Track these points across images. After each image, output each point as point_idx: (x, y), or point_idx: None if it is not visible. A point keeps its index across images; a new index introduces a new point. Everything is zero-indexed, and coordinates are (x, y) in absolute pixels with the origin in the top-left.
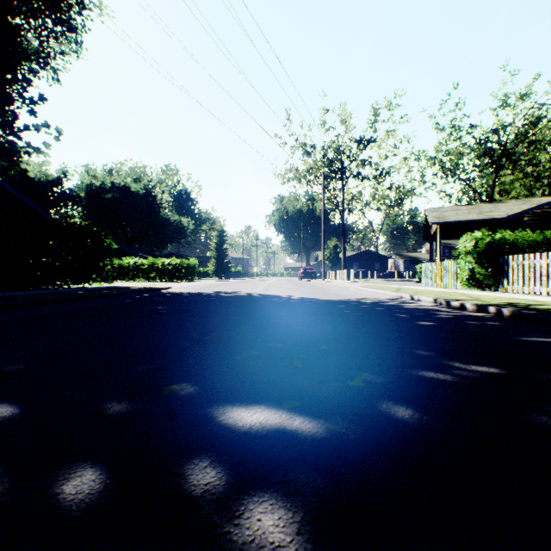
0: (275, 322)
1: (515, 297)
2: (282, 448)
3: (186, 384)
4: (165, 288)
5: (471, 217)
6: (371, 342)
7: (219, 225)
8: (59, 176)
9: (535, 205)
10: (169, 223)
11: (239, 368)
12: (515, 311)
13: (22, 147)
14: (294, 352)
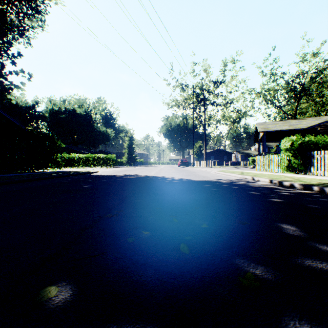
0: (163, 199)
1: (323, 178)
2: None
3: (67, 283)
4: (94, 172)
5: (284, 128)
6: (241, 219)
7: (129, 134)
8: (33, 104)
9: (324, 120)
10: (99, 132)
11: (128, 255)
12: None
13: (8, 85)
14: (180, 232)
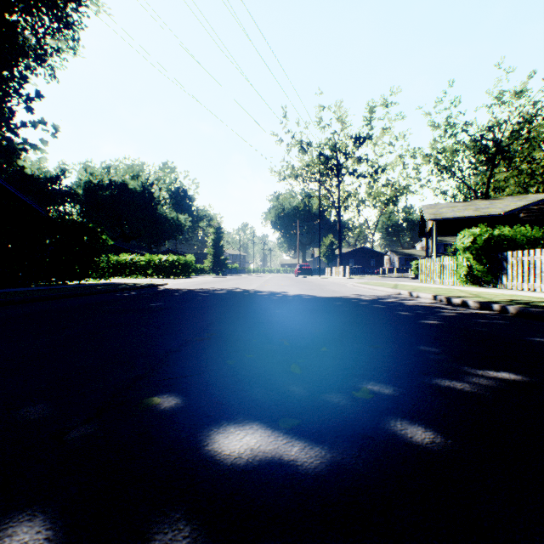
0: (271, 320)
1: (516, 294)
2: (278, 489)
3: (168, 395)
4: (161, 285)
5: (467, 213)
6: (374, 343)
7: (215, 222)
8: (58, 174)
9: (531, 201)
10: (166, 220)
11: (230, 375)
12: (521, 308)
13: (19, 144)
14: (292, 355)
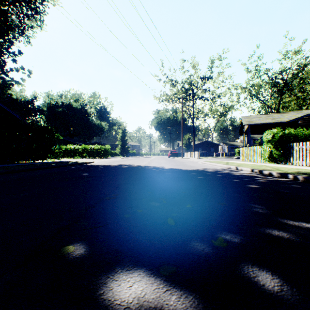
0: (154, 185)
1: (300, 168)
2: None
3: (80, 244)
4: (90, 162)
5: (268, 121)
6: (221, 201)
7: (122, 126)
8: (32, 98)
9: (305, 114)
10: (94, 125)
11: (126, 226)
12: (307, 177)
13: (9, 81)
14: (168, 210)
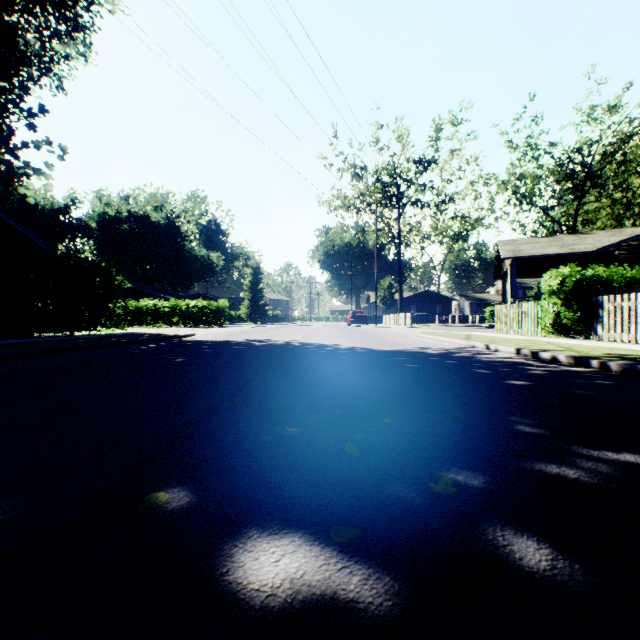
0: (320, 381)
1: (615, 347)
2: None
3: (179, 489)
4: (188, 336)
5: (552, 251)
6: (451, 411)
7: (253, 261)
8: (67, 204)
9: (628, 236)
10: (195, 259)
11: (265, 458)
12: (628, 365)
13: (20, 168)
14: (346, 429)
